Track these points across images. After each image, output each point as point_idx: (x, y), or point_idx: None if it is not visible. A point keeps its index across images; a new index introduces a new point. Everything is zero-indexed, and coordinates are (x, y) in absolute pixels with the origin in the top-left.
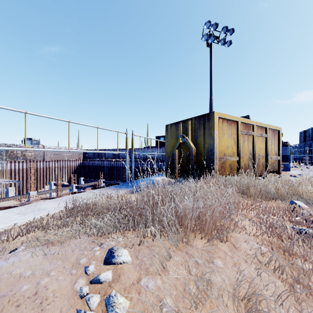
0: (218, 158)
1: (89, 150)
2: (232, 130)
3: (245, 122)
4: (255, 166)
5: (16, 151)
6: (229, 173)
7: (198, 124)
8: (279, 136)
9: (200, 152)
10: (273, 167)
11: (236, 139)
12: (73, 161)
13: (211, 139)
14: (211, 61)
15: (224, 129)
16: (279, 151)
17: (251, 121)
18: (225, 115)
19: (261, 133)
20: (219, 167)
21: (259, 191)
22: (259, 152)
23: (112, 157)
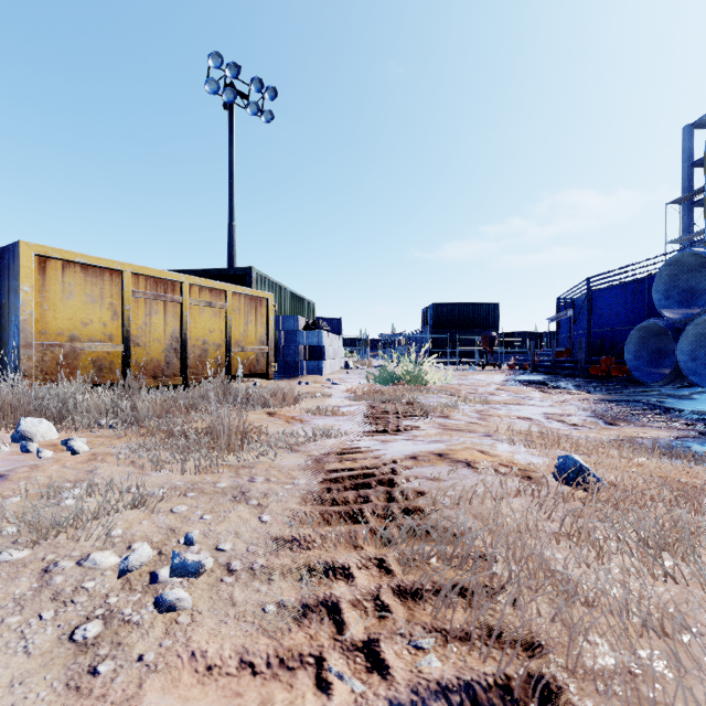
0: (39, 345)
1: None
2: (103, 287)
3: (151, 276)
4: (185, 364)
5: None
6: (93, 379)
7: (3, 268)
8: (269, 309)
9: (5, 332)
10: (251, 367)
11: (121, 308)
12: None
13: (17, 303)
14: (231, 142)
15: (73, 284)
16: (268, 337)
17: (171, 273)
18: (68, 254)
19: (208, 301)
20: (50, 366)
21: (5, 407)
22: (206, 338)
23: None
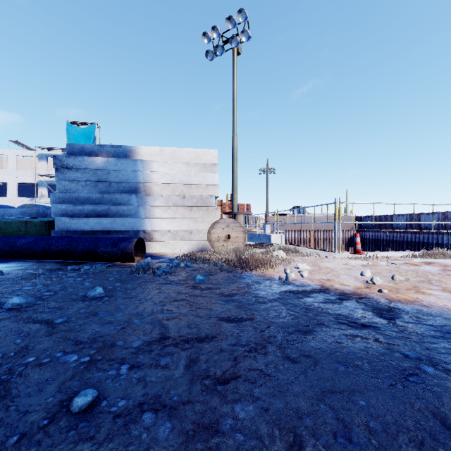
0: None
1: (365, 217)
2: None
3: None
4: None
5: (289, 220)
6: None
7: None
8: None
9: None
10: None
11: None
12: (343, 231)
13: None
14: None
15: None
16: None
17: None
18: None
19: None
20: None
21: None
22: None
23: (406, 226)
